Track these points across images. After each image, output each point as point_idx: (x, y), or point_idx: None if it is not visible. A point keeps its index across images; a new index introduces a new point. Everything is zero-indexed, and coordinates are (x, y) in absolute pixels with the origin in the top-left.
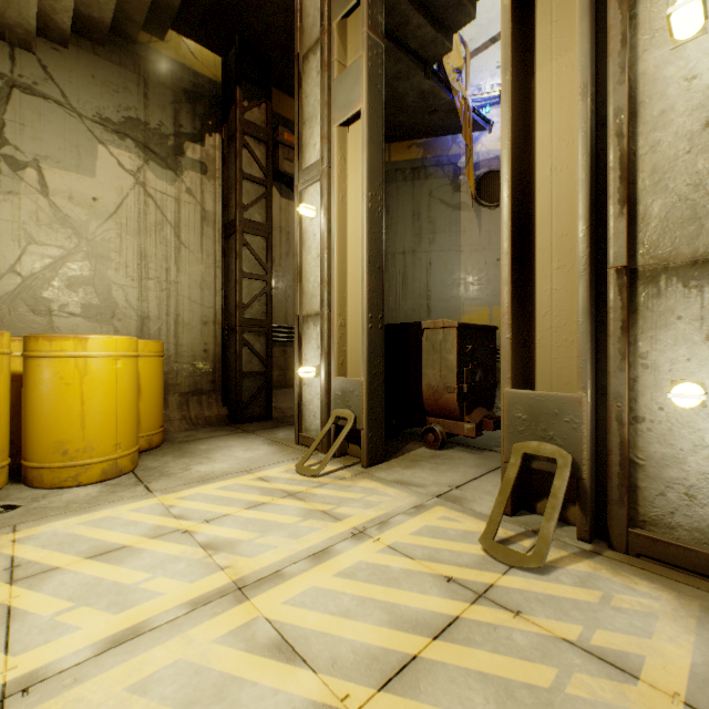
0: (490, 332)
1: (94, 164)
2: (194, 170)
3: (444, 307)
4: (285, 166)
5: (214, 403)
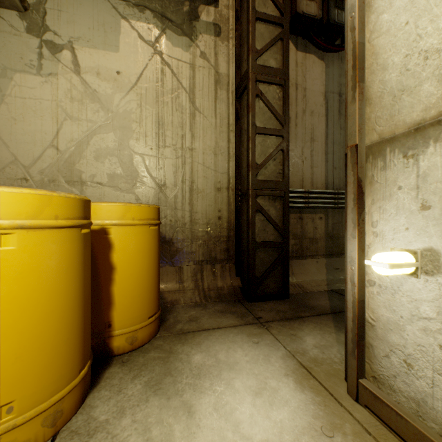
0: None
1: (118, 39)
2: (207, 33)
3: None
4: (302, 6)
5: (227, 273)
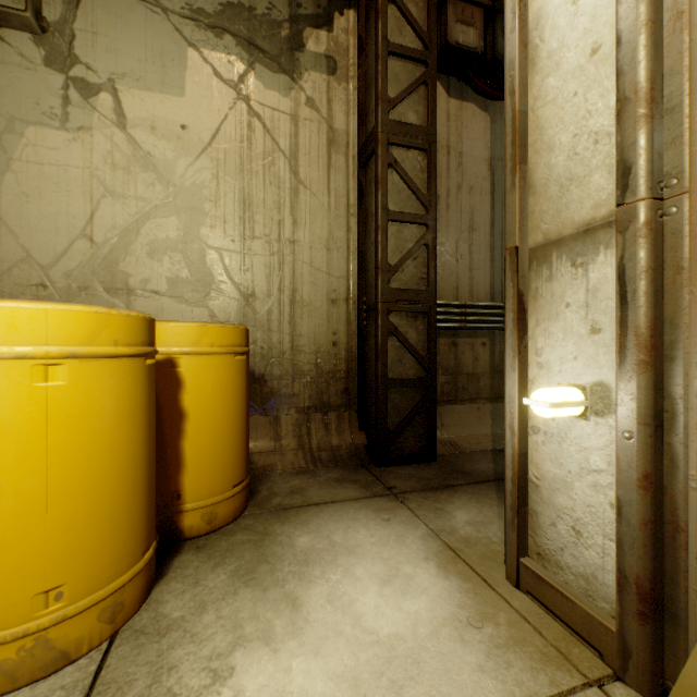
0: None
1: (183, 77)
2: (317, 69)
3: None
4: (456, 34)
5: (345, 425)
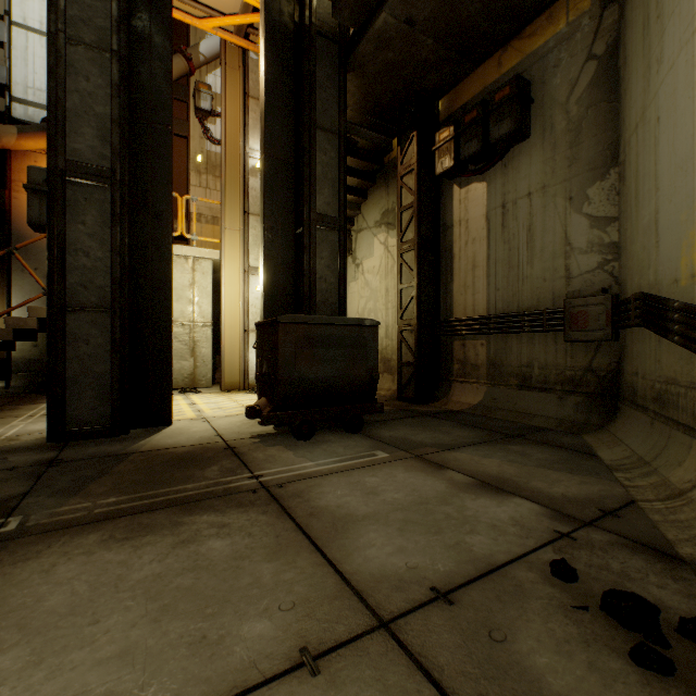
0: (274, 325)
1: (374, 249)
2: None
3: (672, 218)
4: (440, 167)
5: None
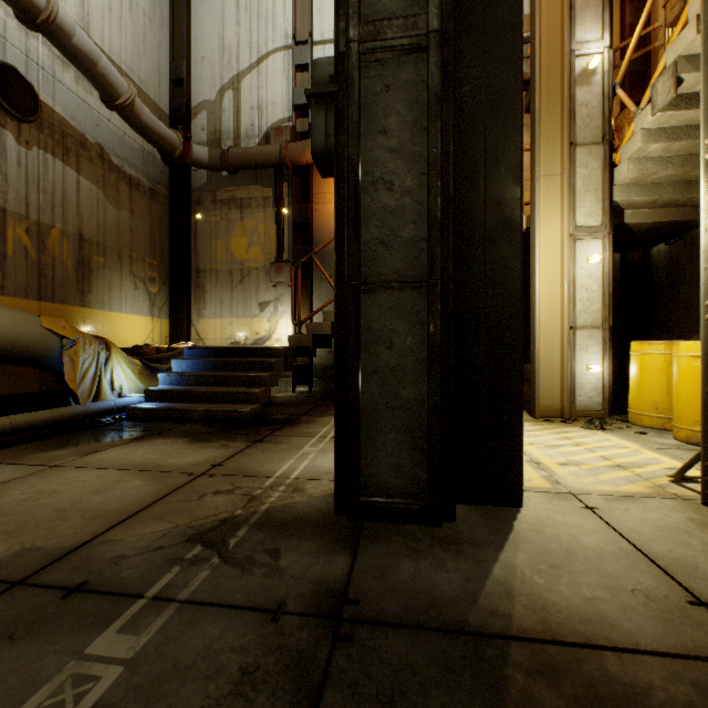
0: None
1: None
2: None
3: None
4: None
5: None
